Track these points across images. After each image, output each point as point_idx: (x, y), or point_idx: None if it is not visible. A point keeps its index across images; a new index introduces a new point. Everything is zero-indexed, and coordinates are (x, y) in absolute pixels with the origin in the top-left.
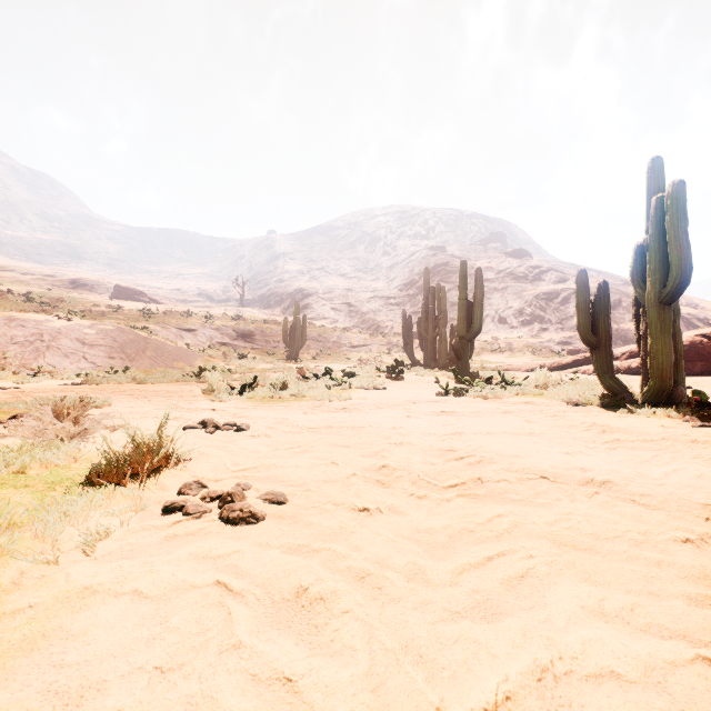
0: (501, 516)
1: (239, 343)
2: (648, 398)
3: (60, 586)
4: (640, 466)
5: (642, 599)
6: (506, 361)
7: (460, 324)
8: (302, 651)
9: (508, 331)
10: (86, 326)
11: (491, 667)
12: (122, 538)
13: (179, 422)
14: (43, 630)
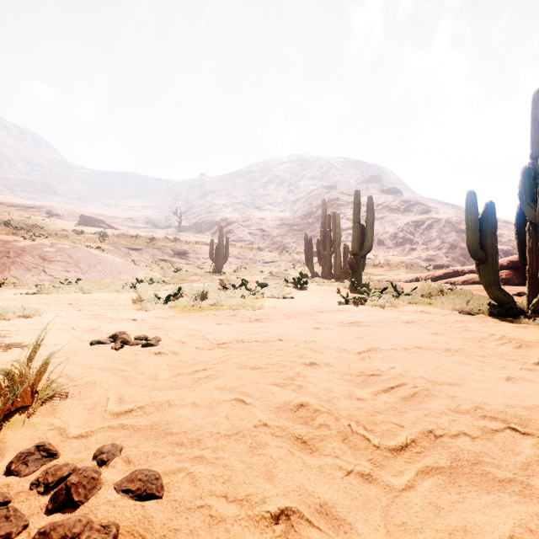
0: None
1: (176, 260)
2: (538, 308)
3: None
4: None
5: None
6: (385, 274)
7: (354, 243)
8: None
9: (385, 250)
10: (47, 245)
11: None
12: None
13: (92, 335)
14: None
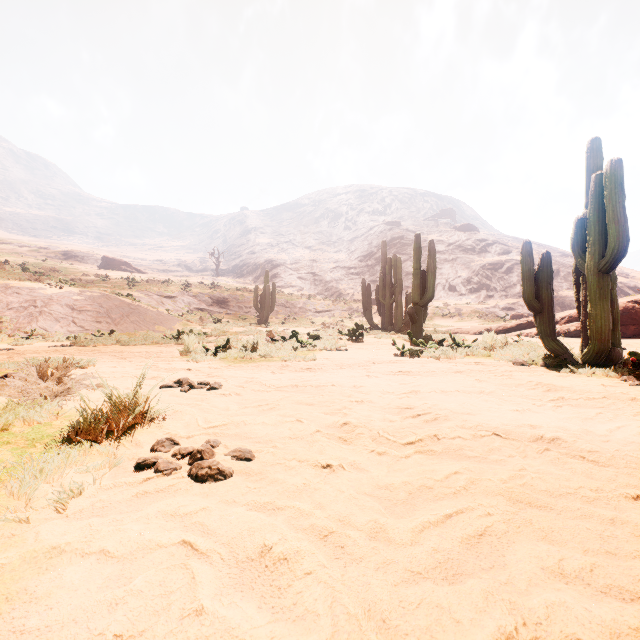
0: (458, 472)
1: (214, 309)
2: (588, 359)
3: (28, 545)
4: (585, 423)
5: (600, 559)
6: (455, 325)
7: (415, 292)
8: (265, 616)
9: (457, 298)
10: (75, 293)
11: (455, 634)
12: (94, 495)
13: (157, 381)
14: (7, 593)
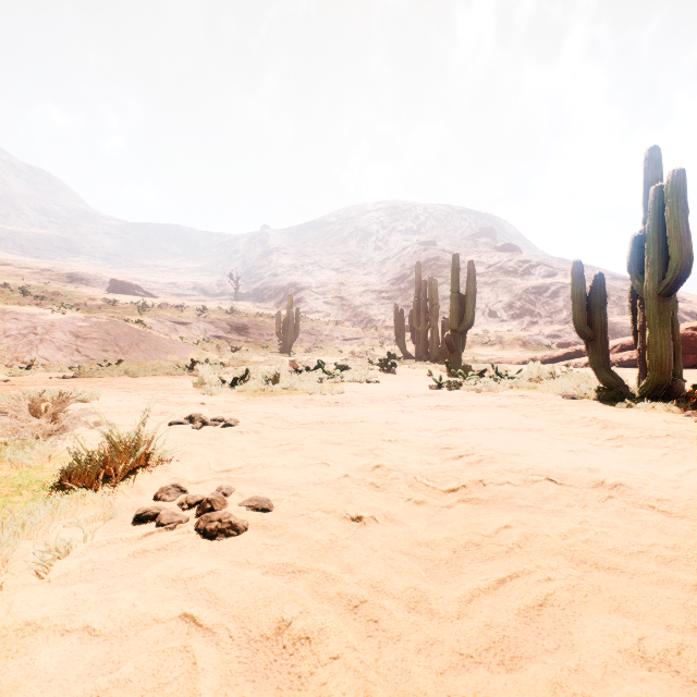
0: (509, 526)
1: (233, 336)
2: (646, 391)
3: None
4: (650, 465)
5: (688, 637)
6: (496, 354)
7: (452, 317)
8: None
9: (498, 324)
10: (79, 319)
11: None
12: (84, 554)
13: (166, 417)
14: None
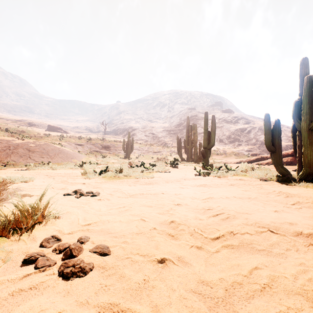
0: (257, 268)
1: (103, 151)
2: (302, 177)
3: None
4: None
5: None
6: (223, 159)
7: (204, 142)
8: None
9: (223, 145)
10: (31, 142)
11: None
12: None
13: (63, 191)
14: None
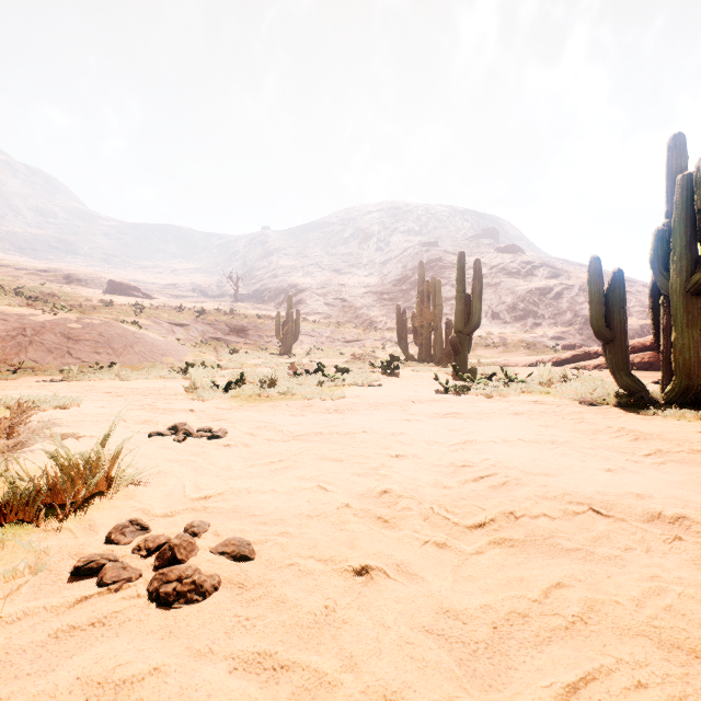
0: (562, 584)
1: (232, 338)
2: (672, 397)
3: None
4: None
5: None
6: (500, 356)
7: (458, 318)
8: None
9: (501, 326)
10: (71, 320)
11: None
12: None
13: (148, 427)
14: None
